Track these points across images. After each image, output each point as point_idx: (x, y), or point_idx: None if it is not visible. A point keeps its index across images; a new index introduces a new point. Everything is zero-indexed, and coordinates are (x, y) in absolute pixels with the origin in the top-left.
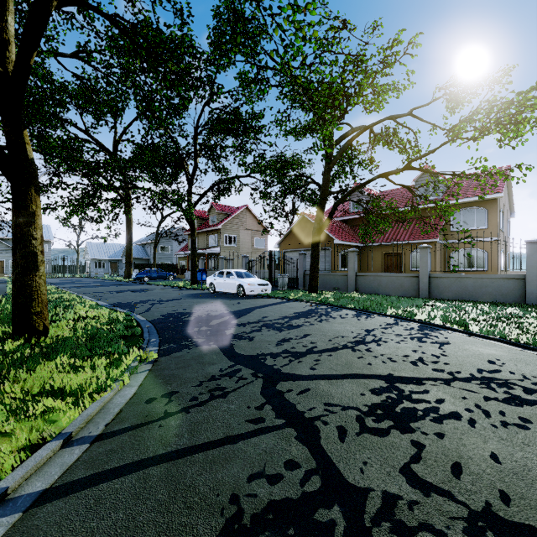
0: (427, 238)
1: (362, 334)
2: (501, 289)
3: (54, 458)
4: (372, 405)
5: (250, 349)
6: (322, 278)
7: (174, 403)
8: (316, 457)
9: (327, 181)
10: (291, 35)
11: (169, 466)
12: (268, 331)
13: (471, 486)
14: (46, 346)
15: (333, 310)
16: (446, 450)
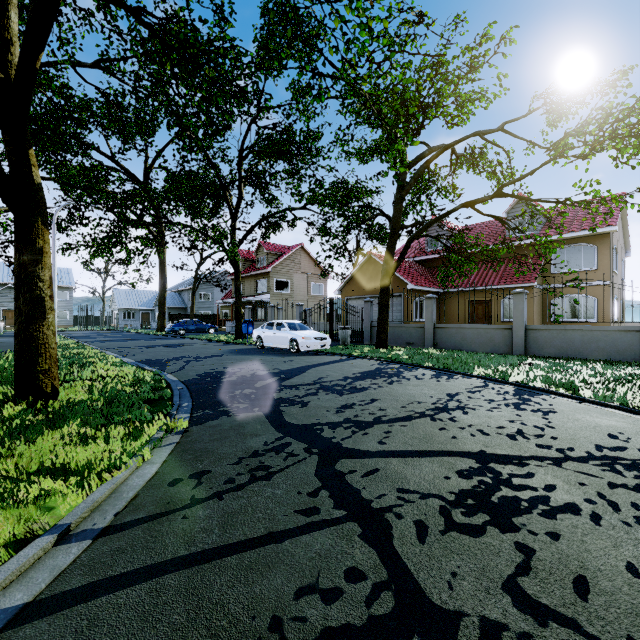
0: (522, 282)
1: (443, 399)
2: (617, 345)
3: (44, 559)
4: (460, 492)
5: (303, 417)
6: (393, 330)
7: (204, 486)
8: (388, 565)
9: (399, 212)
10: (355, 27)
11: (192, 574)
12: (327, 395)
13: (605, 612)
14: (53, 411)
15: (406, 369)
16: (564, 557)
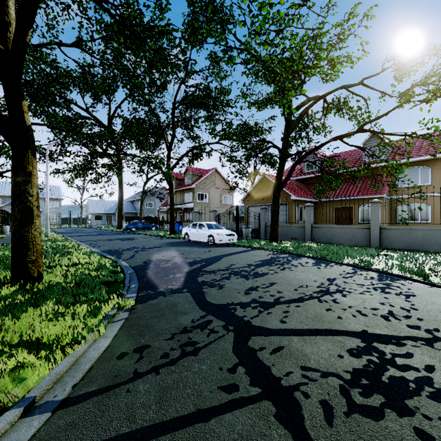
0: (375, 194)
1: (325, 283)
2: None
3: (9, 432)
4: (354, 372)
5: (220, 298)
6: (281, 229)
7: (144, 360)
8: None
9: (286, 145)
10: (258, 5)
11: None
12: (237, 279)
13: None
14: (37, 291)
15: (293, 258)
16: None
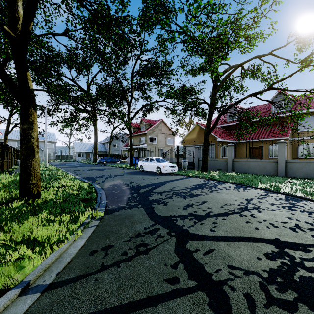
0: (281, 137)
1: (244, 202)
2: None
3: (10, 307)
4: (270, 271)
5: (165, 211)
6: (210, 162)
7: (109, 256)
8: None
9: (214, 101)
10: None
11: None
12: (177, 198)
13: None
14: (36, 205)
15: (219, 183)
16: None
